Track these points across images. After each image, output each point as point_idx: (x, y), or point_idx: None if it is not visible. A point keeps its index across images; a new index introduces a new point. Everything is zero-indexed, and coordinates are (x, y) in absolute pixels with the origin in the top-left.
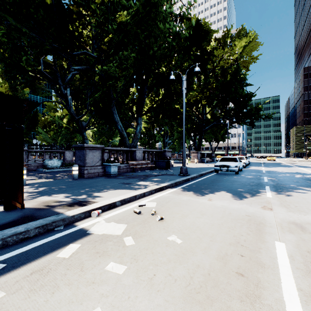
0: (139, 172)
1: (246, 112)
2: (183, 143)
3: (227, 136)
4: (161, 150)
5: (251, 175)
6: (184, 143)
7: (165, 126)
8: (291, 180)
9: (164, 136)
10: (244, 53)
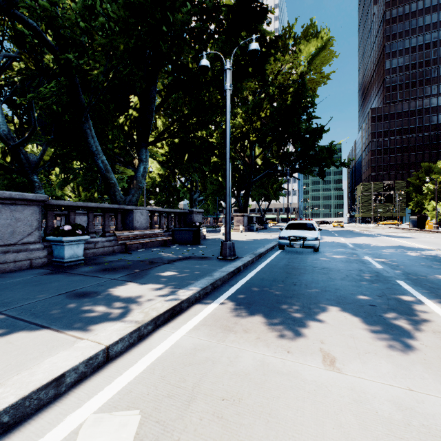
0: (137, 253)
1: (313, 155)
2: (226, 195)
3: (281, 193)
4: (185, 210)
5: (341, 253)
6: (228, 195)
7: (194, 173)
8: (415, 263)
9: (191, 190)
10: (313, 64)
